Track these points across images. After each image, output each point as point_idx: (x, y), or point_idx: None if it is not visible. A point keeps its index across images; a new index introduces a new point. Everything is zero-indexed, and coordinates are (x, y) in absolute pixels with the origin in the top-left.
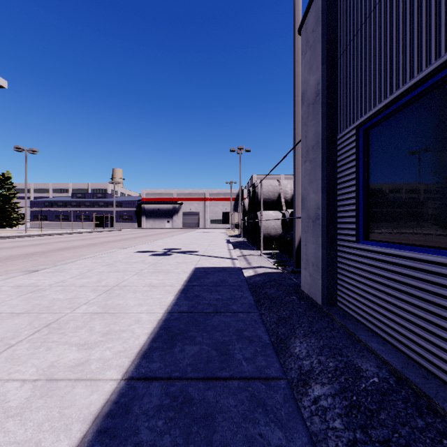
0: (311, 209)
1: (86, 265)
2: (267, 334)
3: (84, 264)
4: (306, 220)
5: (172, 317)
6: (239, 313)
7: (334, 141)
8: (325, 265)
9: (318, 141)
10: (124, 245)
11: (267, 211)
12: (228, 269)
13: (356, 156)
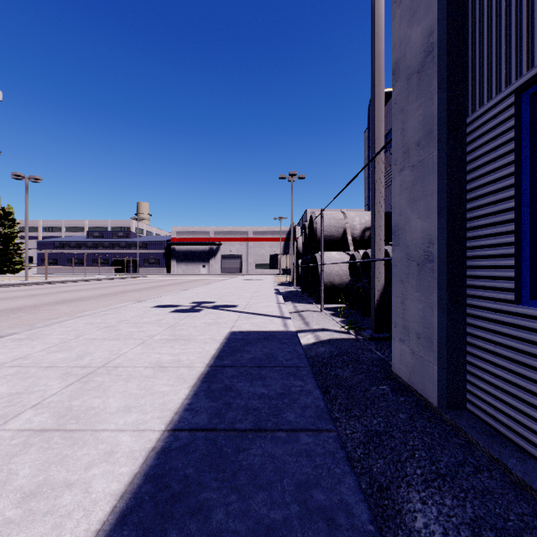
0: (415, 245)
1: (76, 328)
2: (363, 498)
3: (74, 326)
4: (403, 263)
5: (176, 443)
6: (299, 432)
7: (461, 127)
8: (444, 339)
9: (431, 129)
10: (144, 296)
11: (328, 253)
12: (278, 334)
13: (515, 144)
